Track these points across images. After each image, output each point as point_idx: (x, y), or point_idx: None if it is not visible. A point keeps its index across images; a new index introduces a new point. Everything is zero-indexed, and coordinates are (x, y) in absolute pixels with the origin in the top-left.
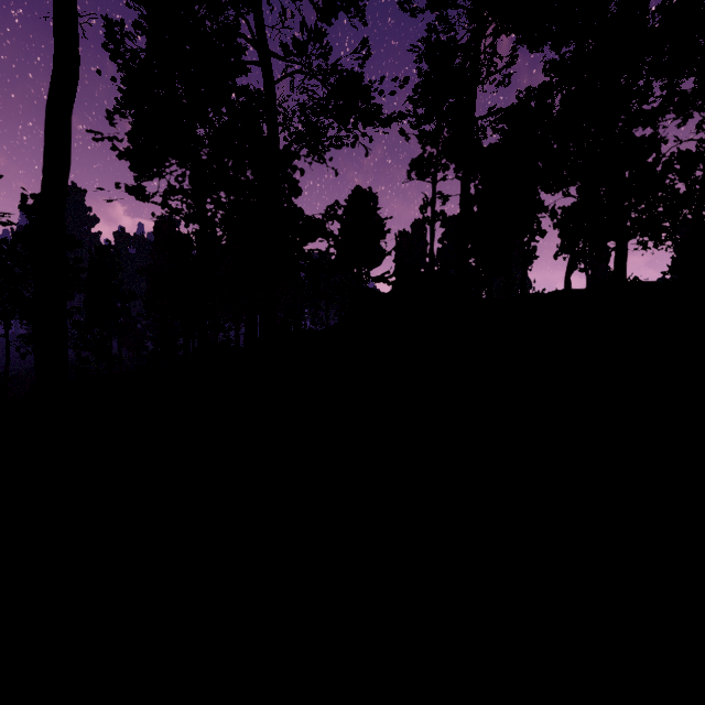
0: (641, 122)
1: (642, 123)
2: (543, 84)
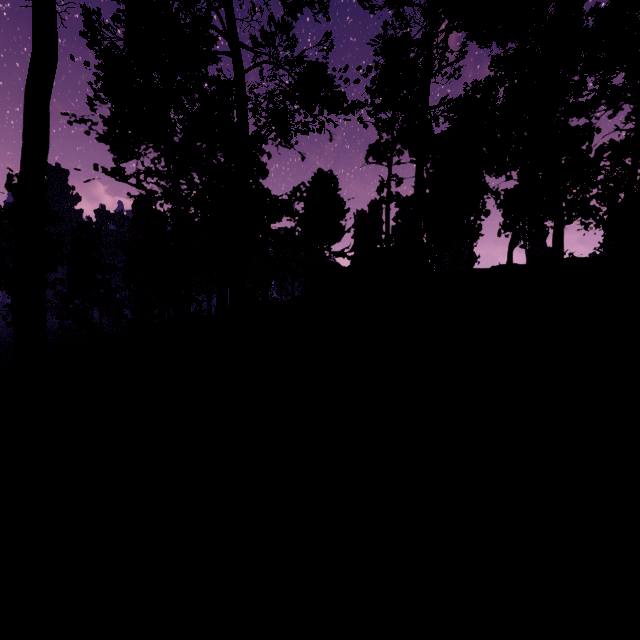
0: (577, 113)
1: (578, 114)
2: (488, 77)
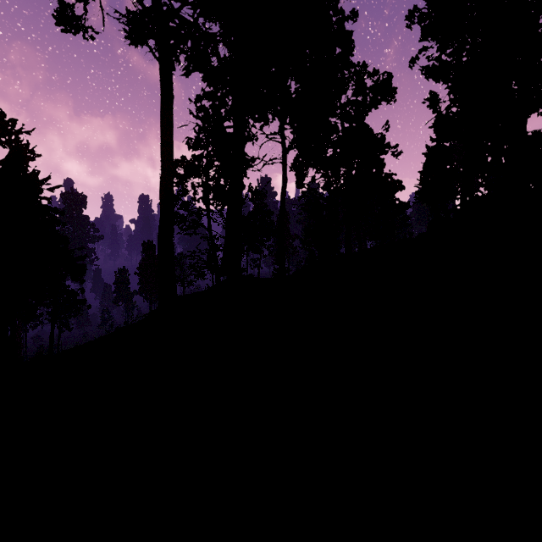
0: None
1: None
2: None
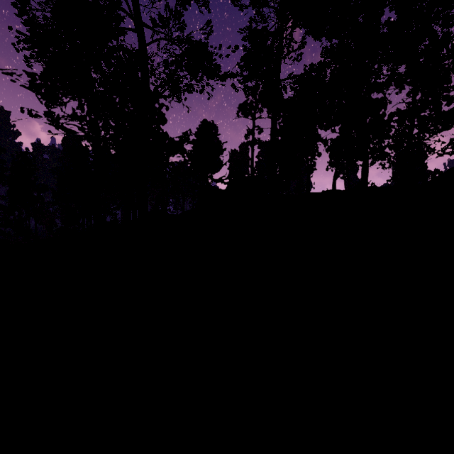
0: (376, 90)
1: (377, 90)
2: (320, 62)
